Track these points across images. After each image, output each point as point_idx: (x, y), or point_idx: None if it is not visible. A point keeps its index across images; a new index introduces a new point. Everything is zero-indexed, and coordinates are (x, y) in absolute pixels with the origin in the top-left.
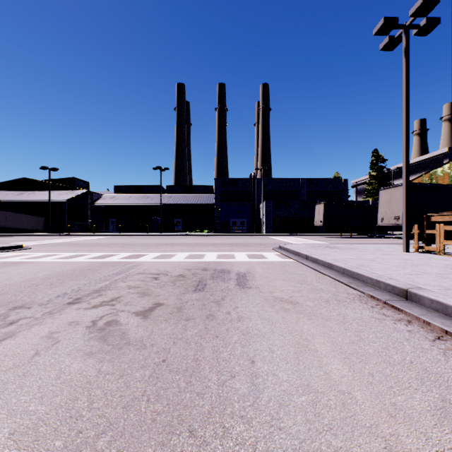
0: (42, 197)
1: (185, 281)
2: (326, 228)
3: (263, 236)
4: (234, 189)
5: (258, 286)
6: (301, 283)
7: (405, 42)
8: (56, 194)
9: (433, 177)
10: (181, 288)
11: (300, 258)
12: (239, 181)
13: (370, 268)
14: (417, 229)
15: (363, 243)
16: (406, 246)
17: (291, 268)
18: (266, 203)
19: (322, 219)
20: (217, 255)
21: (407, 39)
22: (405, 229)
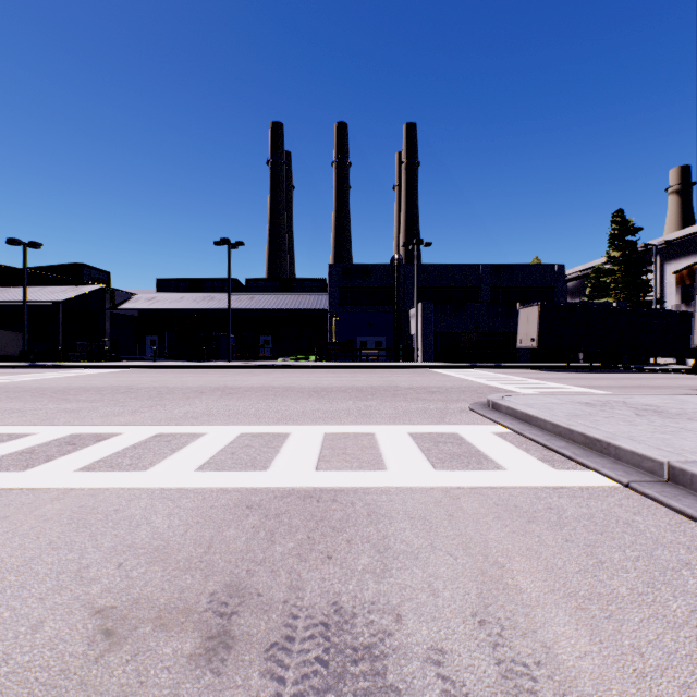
0: (17, 297)
1: None
2: (533, 353)
3: (419, 369)
4: (363, 284)
5: None
6: None
7: None
8: (45, 292)
9: None
10: None
11: (637, 475)
12: (371, 269)
13: None
14: None
15: (651, 386)
16: None
17: None
18: (423, 306)
19: (535, 335)
20: (324, 440)
21: None
22: None
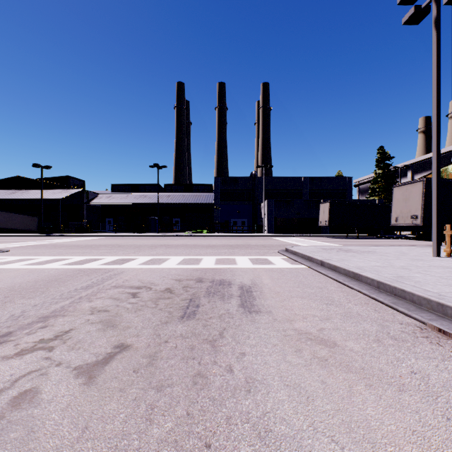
0: (34, 196)
1: (171, 299)
2: (330, 228)
3: (264, 237)
4: (234, 188)
5: (269, 308)
6: (326, 303)
7: (435, 10)
8: (49, 193)
9: (444, 175)
10: (164, 313)
11: (314, 265)
12: (239, 179)
13: (414, 282)
14: (450, 229)
15: (374, 244)
16: (437, 250)
17: (306, 279)
18: (268, 202)
19: (327, 218)
20: (216, 259)
21: (438, 8)
22: (436, 229)
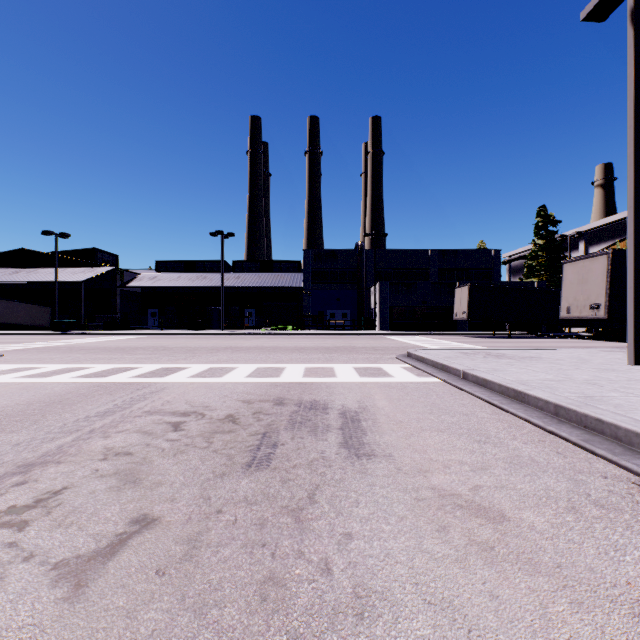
0: (46, 277)
1: (234, 434)
2: (470, 323)
3: (375, 336)
4: (331, 266)
5: (389, 450)
6: (479, 441)
7: None
8: (67, 273)
9: None
10: (220, 457)
11: (451, 377)
12: (339, 253)
13: (613, 406)
14: None
15: (536, 346)
16: (634, 355)
17: (442, 399)
18: (380, 285)
19: (466, 309)
20: (305, 369)
21: None
22: (633, 325)
